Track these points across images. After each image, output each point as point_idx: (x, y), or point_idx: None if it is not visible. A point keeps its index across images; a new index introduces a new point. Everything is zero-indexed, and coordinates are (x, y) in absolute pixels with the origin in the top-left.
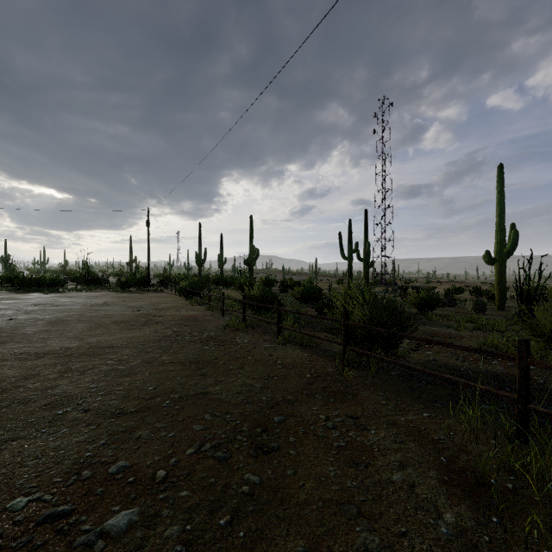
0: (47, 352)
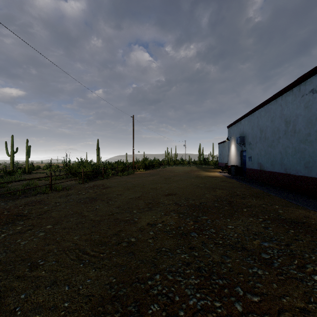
0: (148, 184)
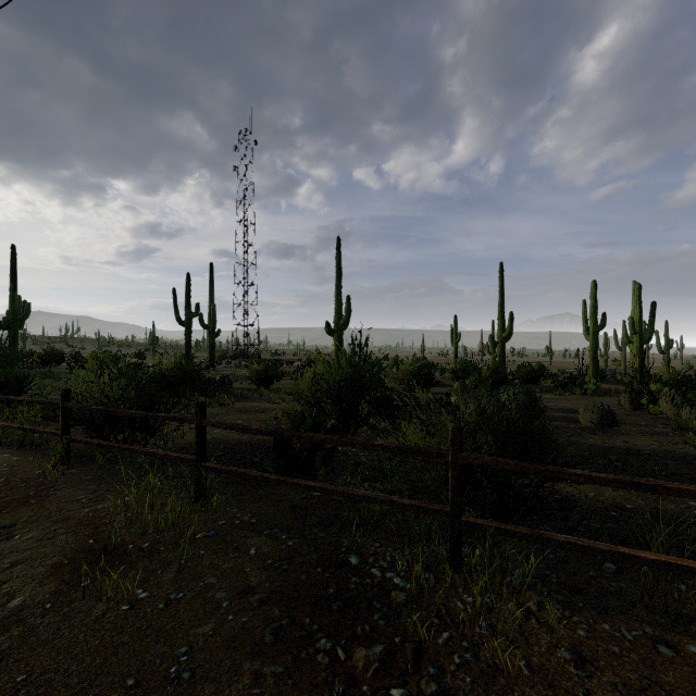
0: None
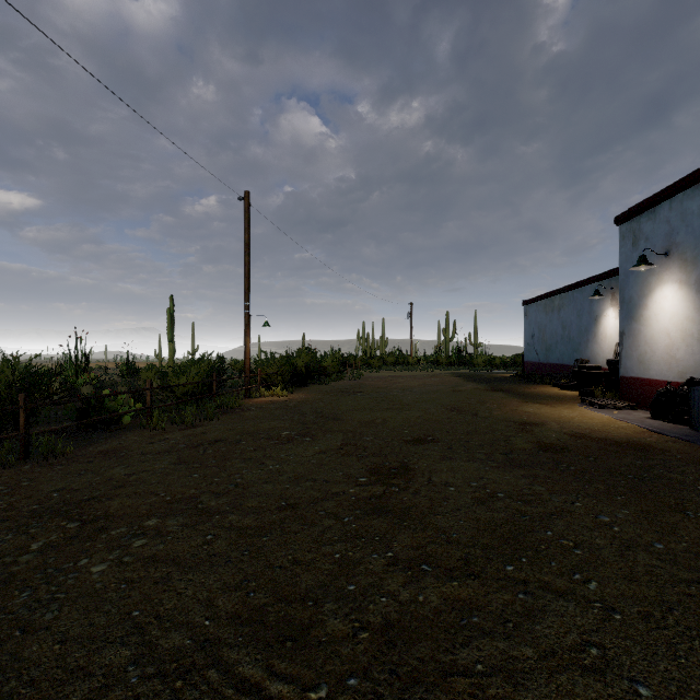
0: (162, 695)
